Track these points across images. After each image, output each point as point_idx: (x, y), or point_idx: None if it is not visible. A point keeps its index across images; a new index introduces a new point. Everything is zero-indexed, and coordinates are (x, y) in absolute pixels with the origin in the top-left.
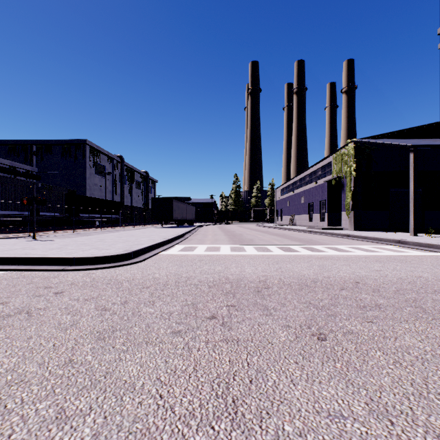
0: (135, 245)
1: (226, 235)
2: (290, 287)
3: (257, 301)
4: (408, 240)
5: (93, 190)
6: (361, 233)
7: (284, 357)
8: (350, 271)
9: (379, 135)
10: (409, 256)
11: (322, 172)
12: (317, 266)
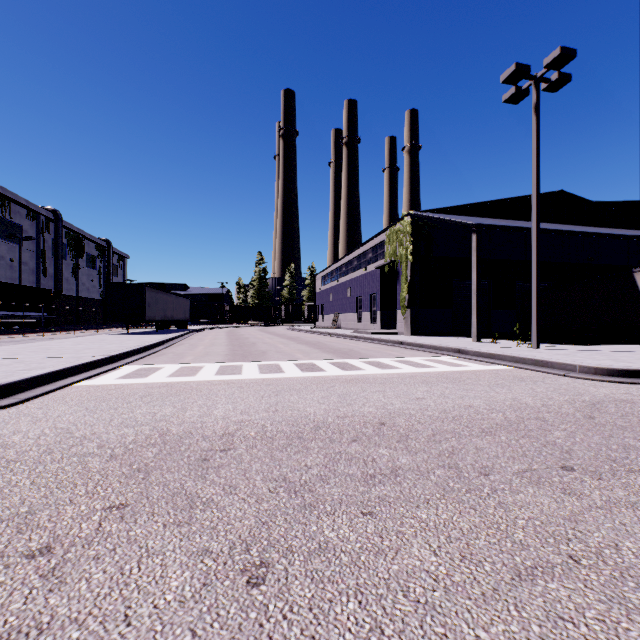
0: (24, 371)
1: (229, 345)
2: (270, 443)
3: (185, 486)
4: (468, 349)
5: None
6: (418, 339)
7: None
8: (381, 403)
9: (441, 209)
10: (466, 371)
11: (373, 254)
12: (337, 396)
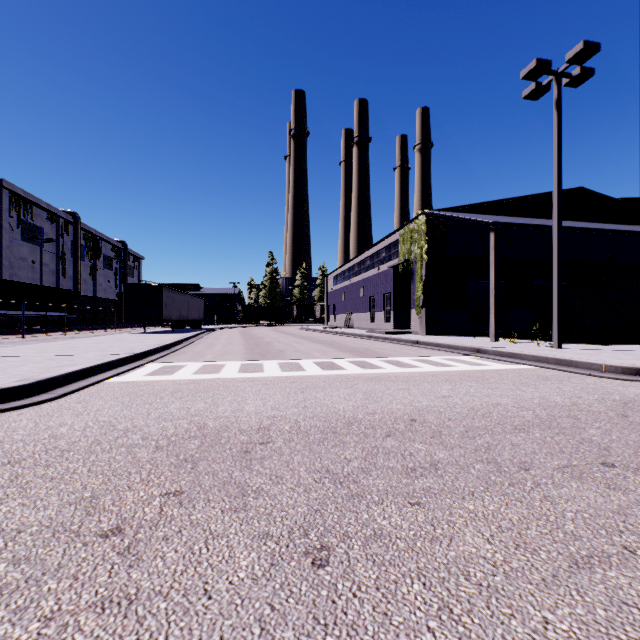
0: (58, 368)
1: (246, 344)
2: (306, 437)
3: (233, 476)
4: (487, 349)
5: (16, 269)
6: (433, 338)
7: (220, 637)
8: (408, 401)
9: (456, 208)
10: (488, 370)
11: (386, 253)
12: (362, 393)
